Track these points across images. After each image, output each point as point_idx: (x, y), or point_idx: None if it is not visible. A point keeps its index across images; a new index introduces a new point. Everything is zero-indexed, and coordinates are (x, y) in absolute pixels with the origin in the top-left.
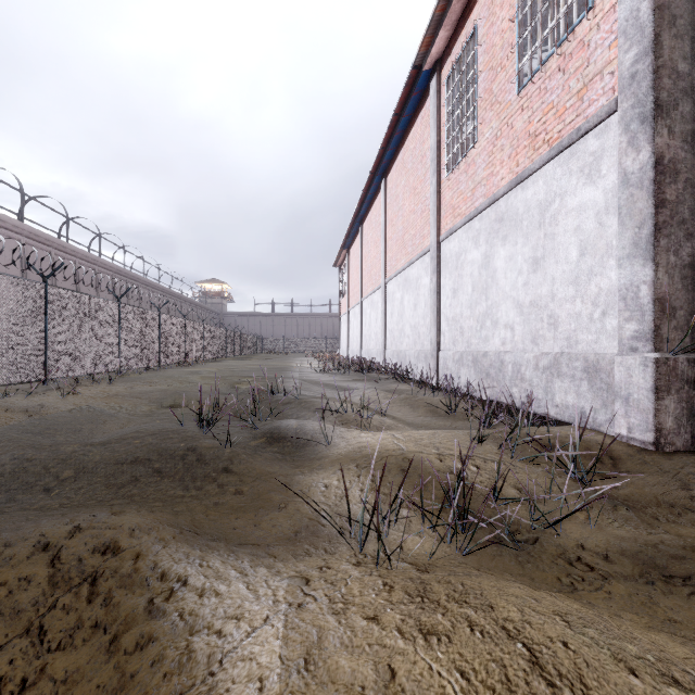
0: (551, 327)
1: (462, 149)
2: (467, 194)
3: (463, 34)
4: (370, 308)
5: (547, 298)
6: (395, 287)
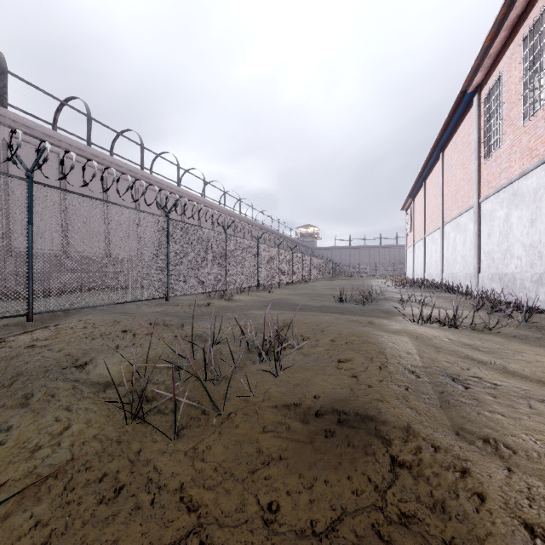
0: (539, 258)
1: (492, 147)
2: (496, 175)
3: (493, 74)
4: (431, 243)
5: (537, 242)
6: (450, 229)
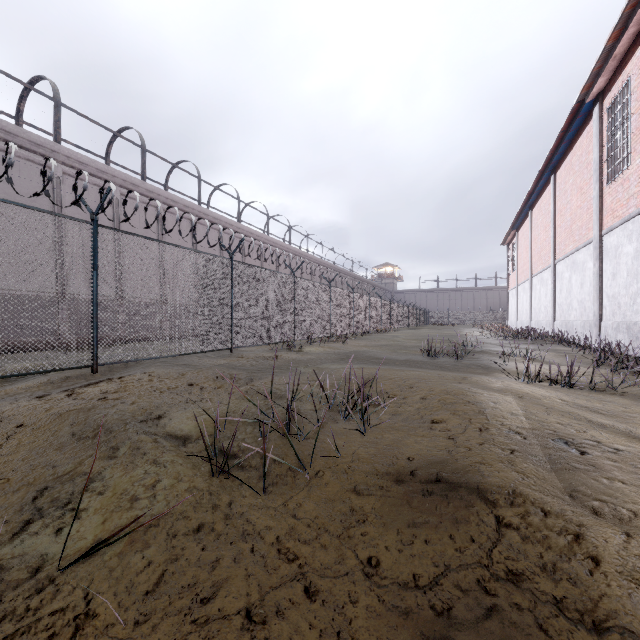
0: None
1: (618, 168)
2: (623, 202)
3: (619, 79)
4: (540, 285)
5: None
6: (564, 268)
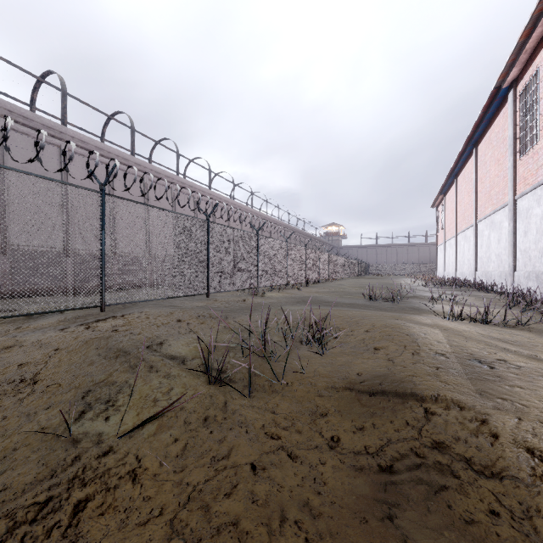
0: None
1: (529, 143)
2: (533, 172)
3: (530, 69)
4: (464, 241)
5: None
6: (484, 227)
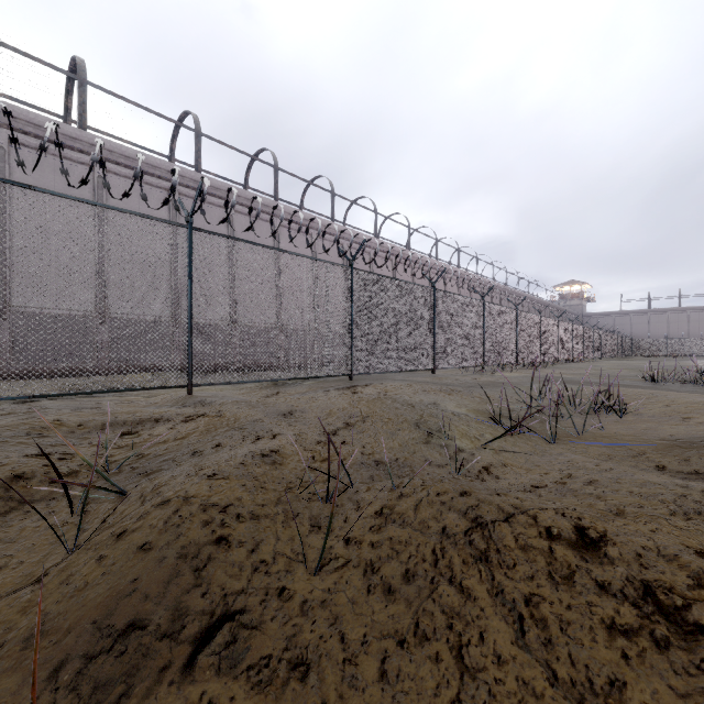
0: None
1: None
2: None
3: None
4: None
5: None
6: None
